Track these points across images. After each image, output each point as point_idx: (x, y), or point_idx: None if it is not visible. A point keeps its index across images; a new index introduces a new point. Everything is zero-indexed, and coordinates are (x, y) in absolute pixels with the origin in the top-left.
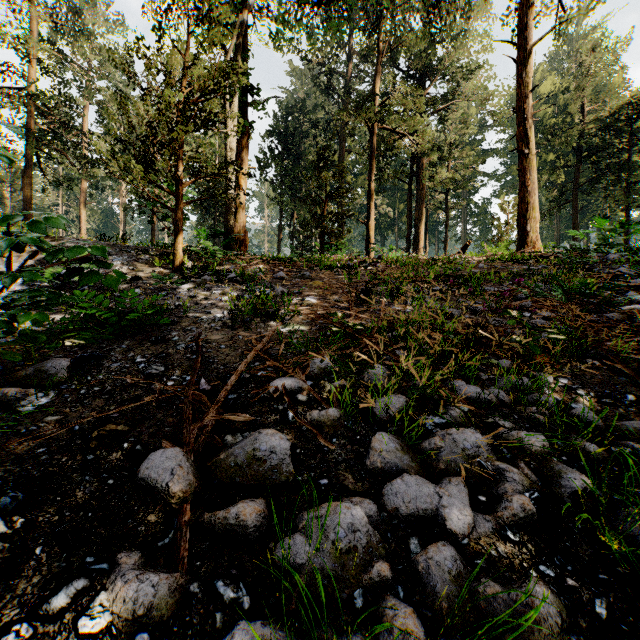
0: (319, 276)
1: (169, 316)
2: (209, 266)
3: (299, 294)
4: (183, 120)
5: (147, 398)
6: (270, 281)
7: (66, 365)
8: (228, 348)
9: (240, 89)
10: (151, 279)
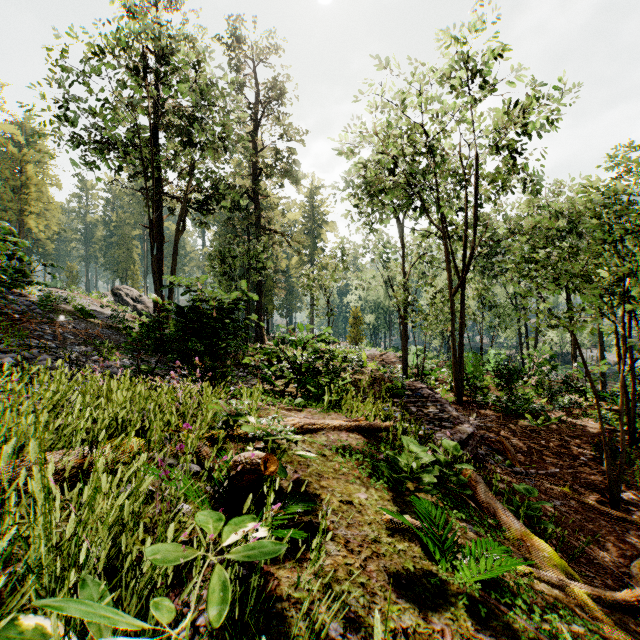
0: None
1: None
2: None
3: None
4: None
5: None
6: None
7: None
8: None
9: None
10: None
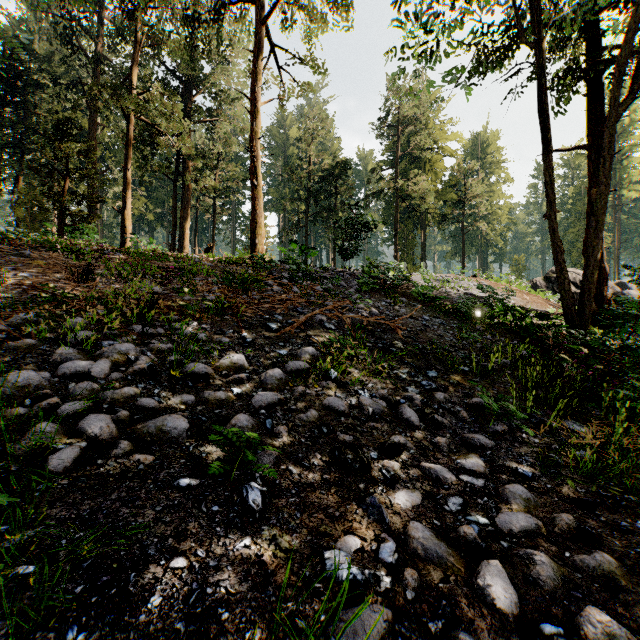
0: (44, 256)
1: None
2: None
3: (13, 270)
4: None
5: None
6: None
7: None
8: None
9: None
10: None
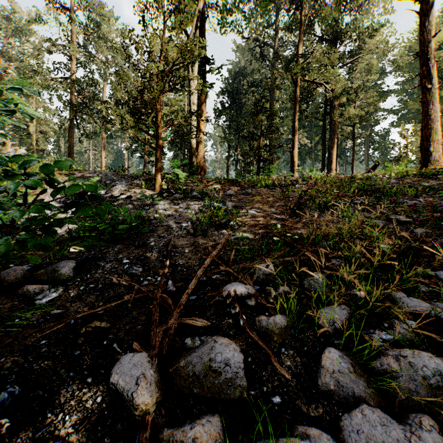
0: (258, 193)
1: (149, 225)
2: (179, 187)
3: (244, 207)
4: (161, 84)
5: (126, 297)
6: (222, 197)
7: (72, 266)
8: (190, 252)
9: (200, 62)
10: (139, 197)
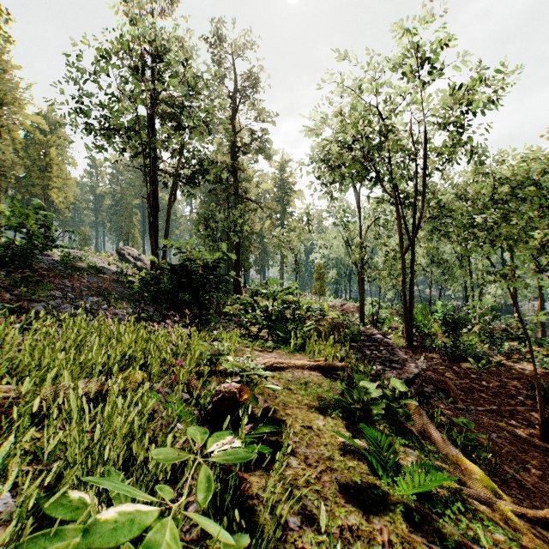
0: None
1: None
2: None
3: None
4: None
5: None
6: None
7: None
8: None
9: None
10: None
